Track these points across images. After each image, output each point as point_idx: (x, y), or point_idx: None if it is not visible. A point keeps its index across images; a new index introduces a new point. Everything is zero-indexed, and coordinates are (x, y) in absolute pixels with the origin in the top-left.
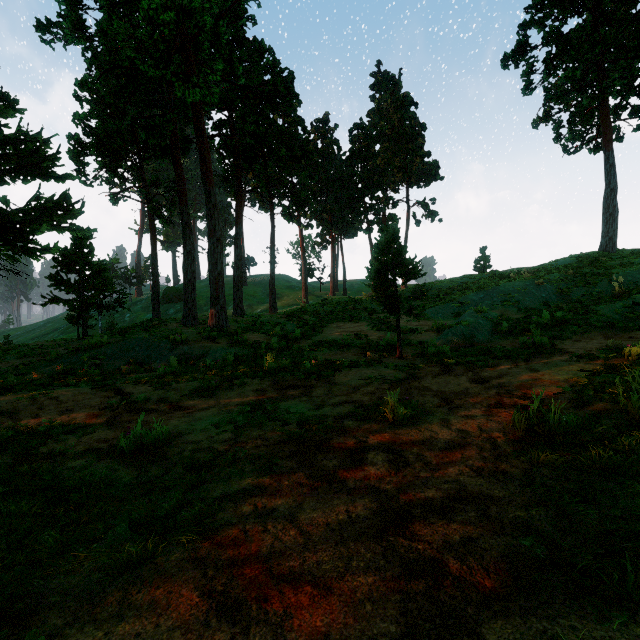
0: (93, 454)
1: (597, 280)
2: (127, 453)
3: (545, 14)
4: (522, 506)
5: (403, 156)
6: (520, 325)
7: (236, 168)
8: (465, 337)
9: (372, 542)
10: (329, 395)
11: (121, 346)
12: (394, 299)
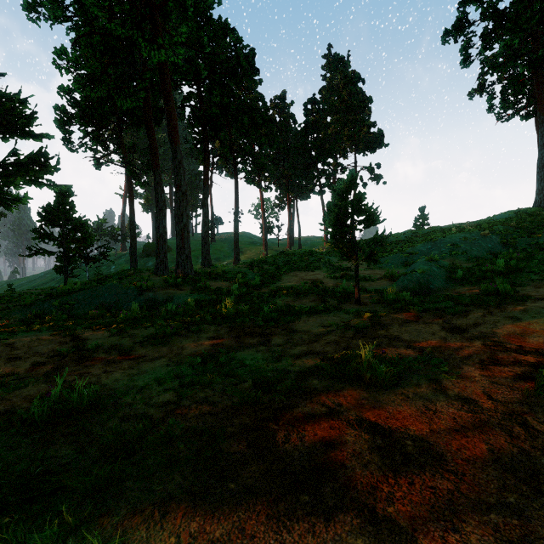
0: (5, 420)
1: (541, 231)
2: (39, 422)
3: None
4: None
5: (352, 126)
6: (473, 273)
7: (204, 135)
8: (421, 284)
9: None
10: (289, 344)
11: (91, 292)
12: (352, 246)
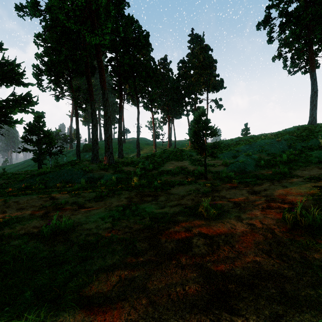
0: (27, 236)
1: (309, 138)
2: (46, 236)
3: (280, 1)
4: (309, 285)
5: (205, 76)
6: (270, 162)
7: (119, 82)
8: (241, 168)
9: (202, 314)
10: (168, 200)
11: (57, 173)
12: (203, 148)
